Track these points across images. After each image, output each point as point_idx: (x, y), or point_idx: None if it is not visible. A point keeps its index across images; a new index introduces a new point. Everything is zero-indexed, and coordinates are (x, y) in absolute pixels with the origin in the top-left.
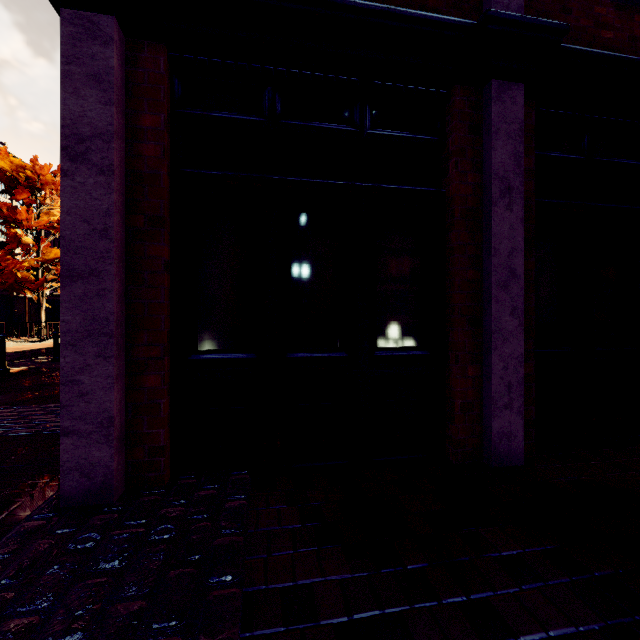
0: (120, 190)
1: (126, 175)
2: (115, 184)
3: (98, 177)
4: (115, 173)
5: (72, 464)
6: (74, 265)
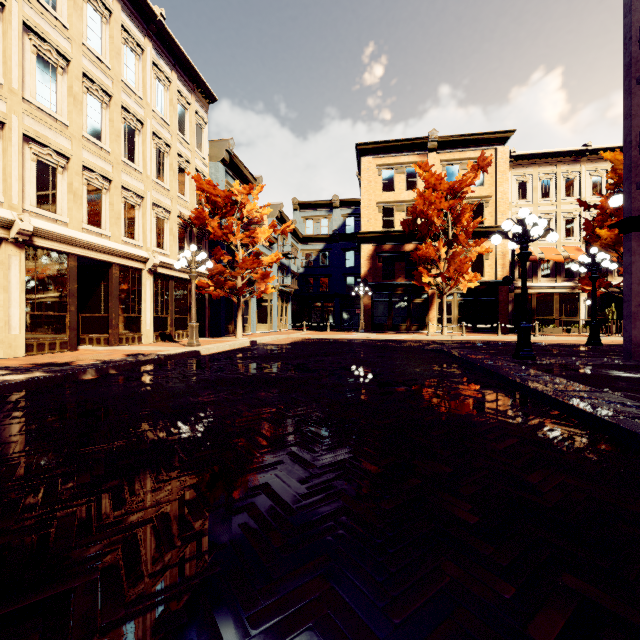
0: (636, 277)
1: (639, 271)
2: (632, 276)
3: (629, 276)
4: (632, 273)
5: (624, 349)
6: (624, 299)
